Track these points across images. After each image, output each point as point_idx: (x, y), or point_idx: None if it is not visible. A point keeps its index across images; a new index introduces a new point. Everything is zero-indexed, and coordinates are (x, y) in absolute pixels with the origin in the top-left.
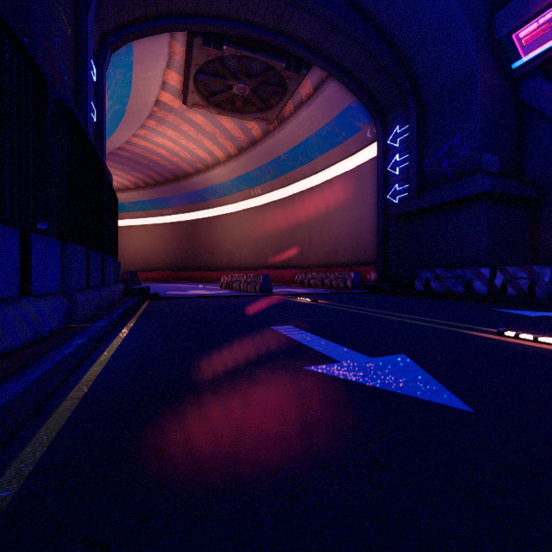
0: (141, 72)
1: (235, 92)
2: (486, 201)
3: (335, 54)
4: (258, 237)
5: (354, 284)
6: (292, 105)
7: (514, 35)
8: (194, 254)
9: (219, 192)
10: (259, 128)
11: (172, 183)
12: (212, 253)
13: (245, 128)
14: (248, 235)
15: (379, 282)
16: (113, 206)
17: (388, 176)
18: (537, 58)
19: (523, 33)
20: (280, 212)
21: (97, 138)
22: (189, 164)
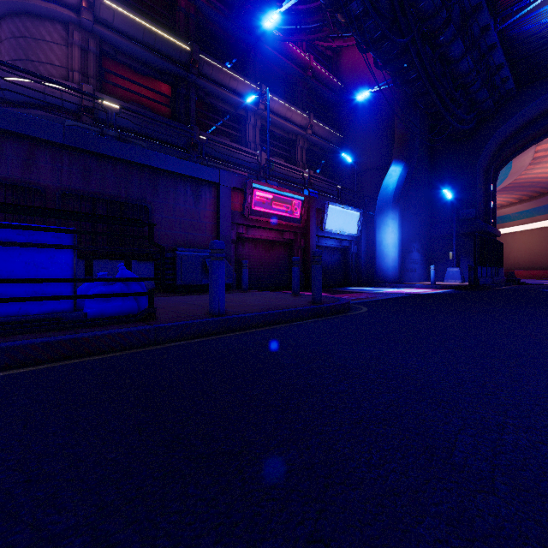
0: (517, 160)
1: None
2: None
3: None
4: None
5: None
6: None
7: None
8: None
9: None
10: None
11: None
12: None
13: None
14: None
15: None
16: (500, 248)
17: None
18: None
19: None
20: None
21: (492, 214)
22: None
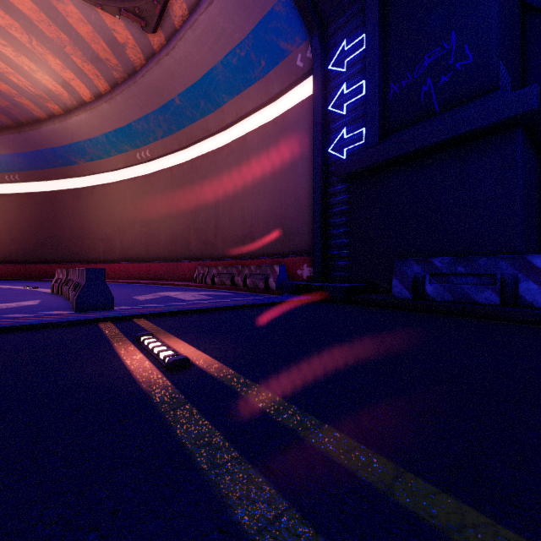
0: None
1: None
2: (521, 135)
3: None
4: (147, 217)
5: (279, 283)
6: (185, 4)
7: None
8: (55, 239)
9: (90, 153)
10: (136, 44)
11: (12, 131)
12: (82, 238)
13: (113, 41)
14: (134, 214)
15: (316, 280)
16: None
17: (330, 119)
18: None
19: None
20: (177, 183)
21: None
22: (33, 101)
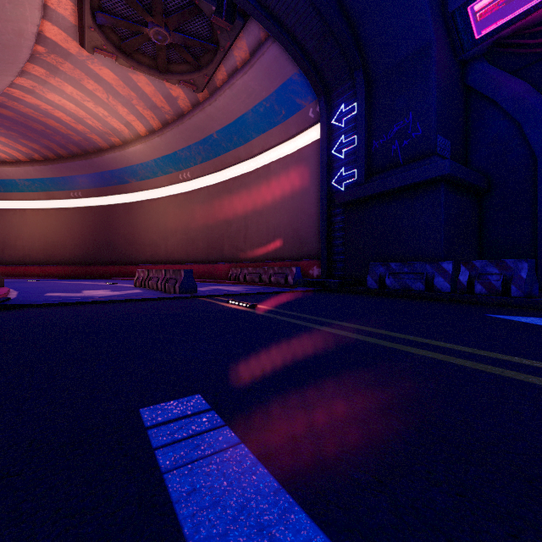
0: None
1: (152, 39)
2: (444, 187)
3: (276, 6)
4: (187, 227)
5: (296, 280)
6: (225, 72)
7: (468, 8)
8: (110, 245)
9: (141, 174)
10: (186, 97)
11: (80, 158)
12: (133, 244)
13: (169, 95)
14: (176, 224)
15: (322, 278)
16: None
17: (333, 160)
18: (489, 37)
19: (477, 6)
20: (213, 199)
21: None
22: (100, 136)
